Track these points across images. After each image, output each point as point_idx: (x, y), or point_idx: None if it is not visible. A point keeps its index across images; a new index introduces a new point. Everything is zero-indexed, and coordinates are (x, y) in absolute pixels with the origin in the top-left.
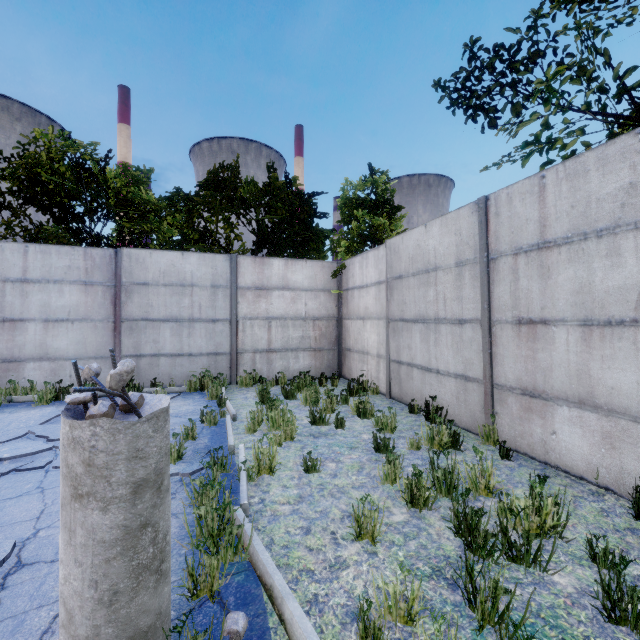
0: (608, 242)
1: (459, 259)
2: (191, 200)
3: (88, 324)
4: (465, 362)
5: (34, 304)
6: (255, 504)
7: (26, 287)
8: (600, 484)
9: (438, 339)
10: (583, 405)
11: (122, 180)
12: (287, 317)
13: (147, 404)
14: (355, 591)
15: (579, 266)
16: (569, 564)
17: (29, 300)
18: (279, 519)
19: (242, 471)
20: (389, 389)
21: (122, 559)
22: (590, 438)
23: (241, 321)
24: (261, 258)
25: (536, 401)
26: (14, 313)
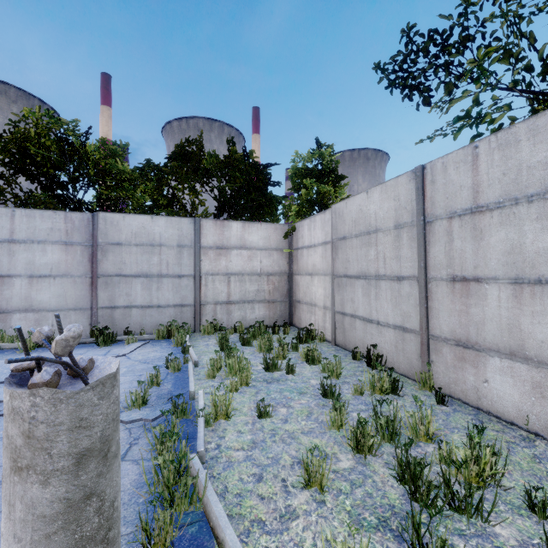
0: (538, 206)
1: (398, 222)
2: (160, 170)
3: (68, 279)
4: (403, 315)
5: (20, 262)
6: (211, 450)
7: (13, 247)
8: (530, 430)
9: (378, 294)
10: (514, 356)
11: (101, 153)
12: (244, 273)
13: (97, 367)
14: (304, 544)
15: (510, 229)
16: (509, 514)
17: (16, 258)
18: (233, 465)
19: (200, 417)
20: (334, 337)
21: (64, 533)
22: (521, 387)
23: (204, 276)
24: (221, 221)
25: (469, 352)
26: (2, 270)
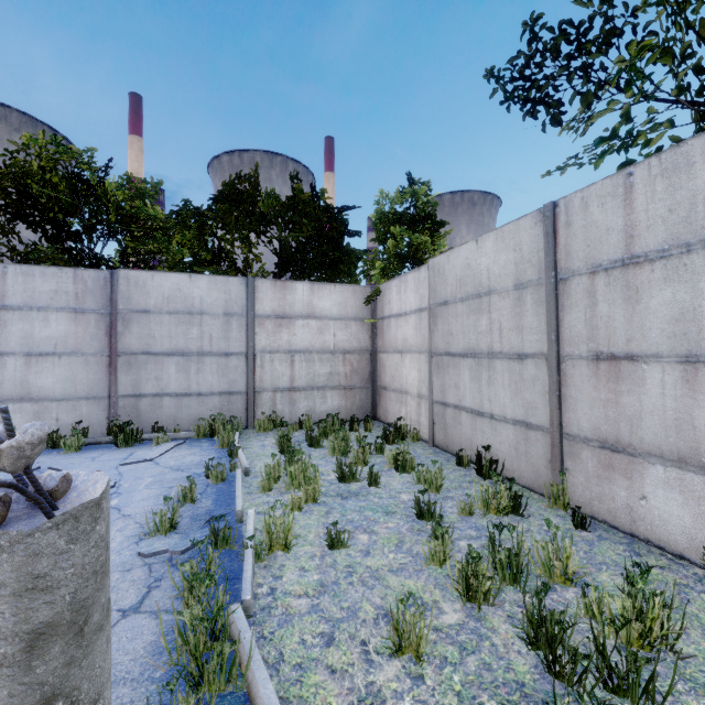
0: None
1: (519, 280)
2: (202, 215)
3: (78, 358)
4: (526, 406)
5: (14, 335)
6: (262, 596)
7: (4, 315)
8: None
9: (492, 377)
10: (684, 464)
11: (125, 193)
12: (313, 350)
13: (75, 489)
14: None
15: (679, 286)
16: (691, 697)
17: (8, 330)
18: (292, 620)
19: (248, 549)
20: (432, 435)
21: None
22: (694, 507)
23: (259, 355)
24: (282, 281)
25: (619, 457)
26: None
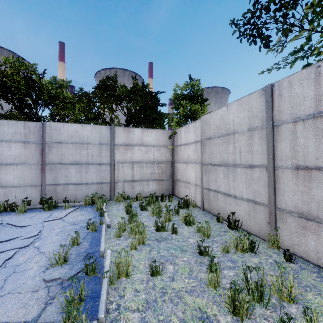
0: None
1: (250, 126)
2: (89, 95)
3: (26, 166)
4: (254, 192)
5: None
6: (112, 311)
7: None
8: None
9: (235, 176)
10: None
11: (52, 85)
12: (143, 161)
13: None
14: None
15: None
16: None
17: None
18: None
19: (105, 278)
20: (202, 205)
21: None
22: None
23: (116, 164)
24: (128, 128)
25: (311, 222)
26: None
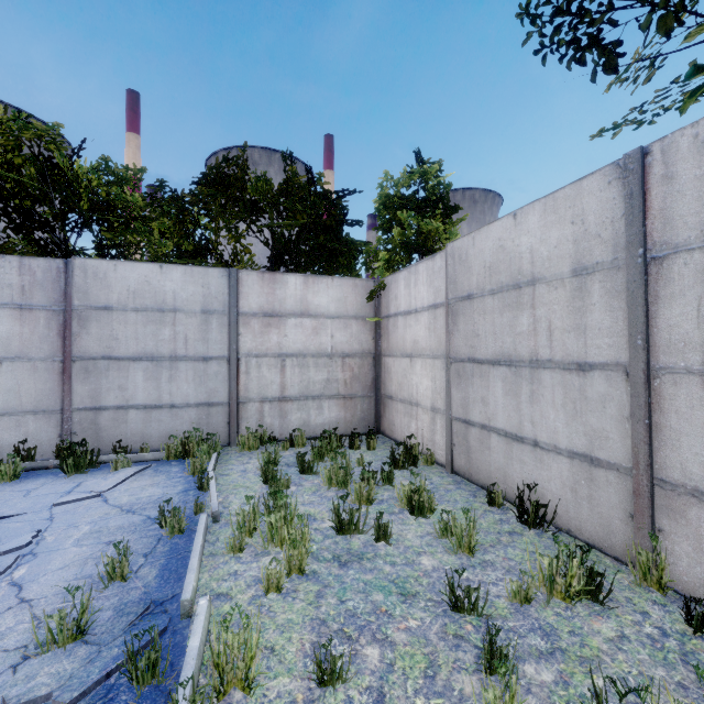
0: None
1: (580, 263)
2: (181, 199)
3: (24, 365)
4: (591, 434)
5: None
6: None
7: None
8: None
9: (537, 392)
10: None
11: (100, 178)
12: (307, 353)
13: None
14: None
15: None
16: None
17: None
18: None
19: (179, 703)
20: (451, 459)
21: None
22: None
23: (244, 359)
24: (271, 274)
25: None
26: None
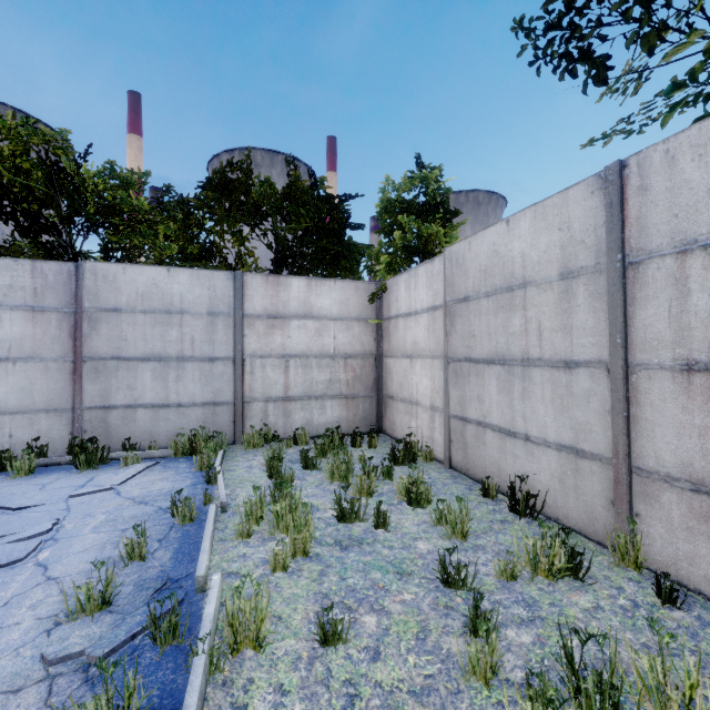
0: None
1: (567, 267)
2: (187, 203)
3: (36, 365)
4: (576, 427)
5: None
6: None
7: None
8: None
9: (528, 389)
10: None
11: (106, 182)
12: (310, 354)
13: None
14: None
15: None
16: None
17: None
18: None
19: (199, 655)
20: (448, 455)
21: None
22: None
23: (248, 360)
24: (275, 276)
25: None
26: None
